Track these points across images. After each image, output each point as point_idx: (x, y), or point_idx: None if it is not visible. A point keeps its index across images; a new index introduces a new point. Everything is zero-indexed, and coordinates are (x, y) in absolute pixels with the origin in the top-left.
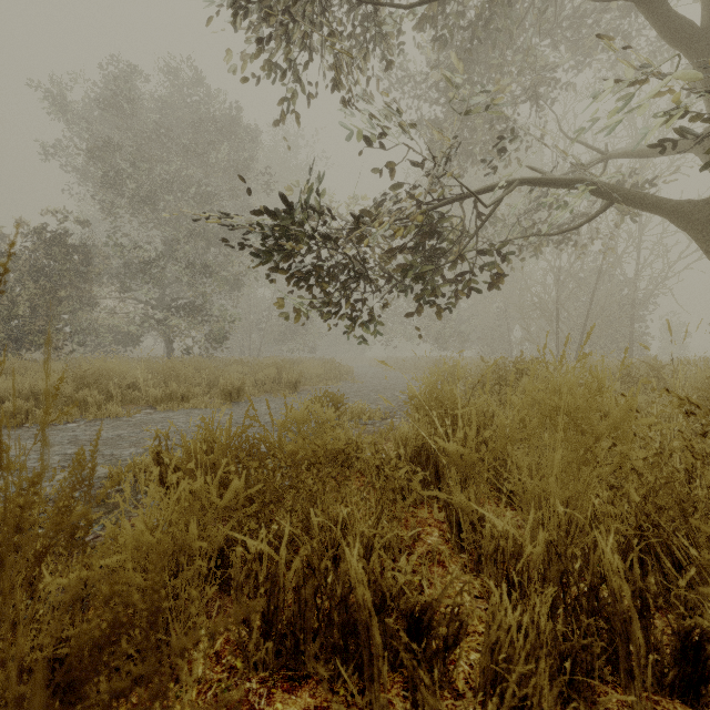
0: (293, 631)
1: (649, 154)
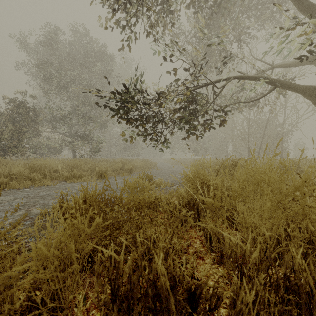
0: (127, 298)
1: (292, 65)
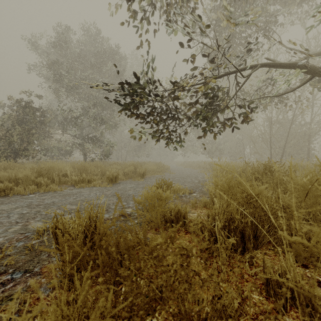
0: None
1: None
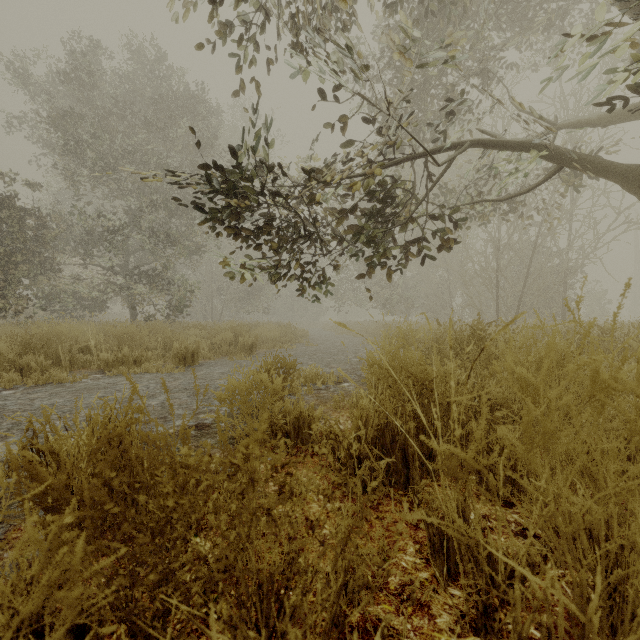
0: None
1: (594, 124)
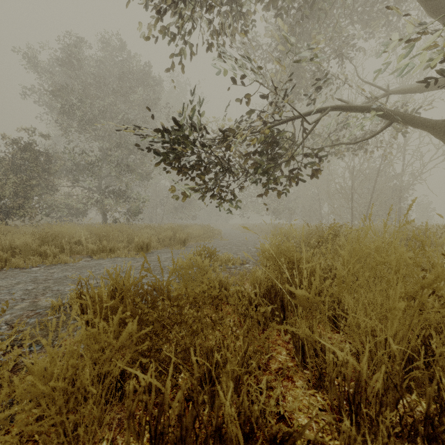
0: None
1: (415, 91)
